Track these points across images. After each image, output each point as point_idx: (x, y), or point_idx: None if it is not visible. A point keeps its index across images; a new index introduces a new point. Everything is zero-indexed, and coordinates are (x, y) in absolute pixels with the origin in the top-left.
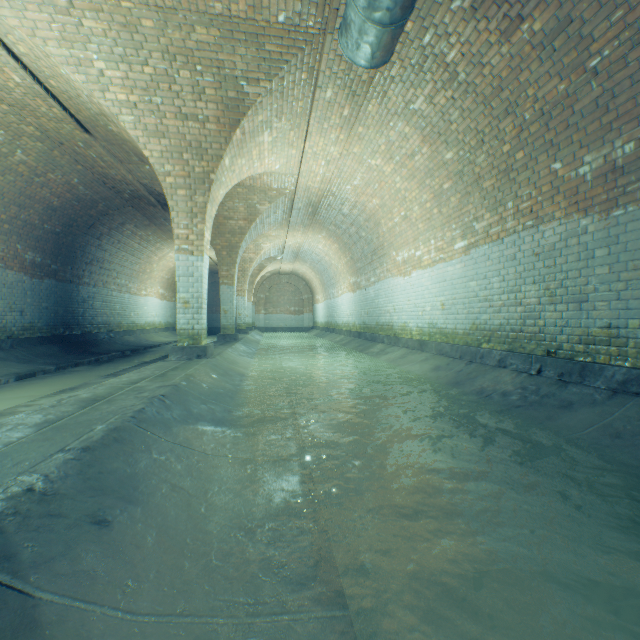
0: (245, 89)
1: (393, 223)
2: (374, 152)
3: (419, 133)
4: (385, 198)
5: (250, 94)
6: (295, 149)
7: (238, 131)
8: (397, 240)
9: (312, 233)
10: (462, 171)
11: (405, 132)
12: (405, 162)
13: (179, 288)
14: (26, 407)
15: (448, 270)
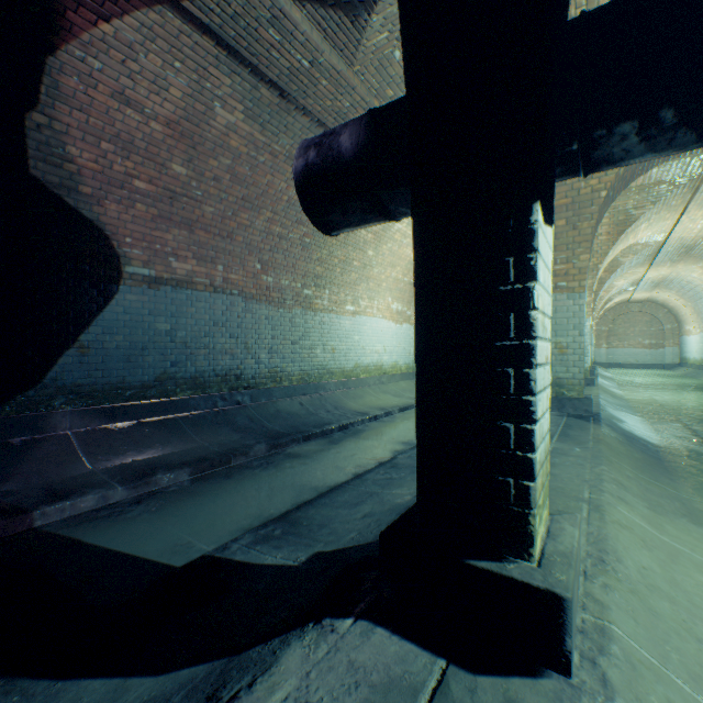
0: (631, 213)
1: None
2: None
3: None
4: None
5: (635, 214)
6: (668, 220)
7: (622, 235)
8: None
9: (682, 265)
10: None
11: None
12: None
13: None
14: None
15: None
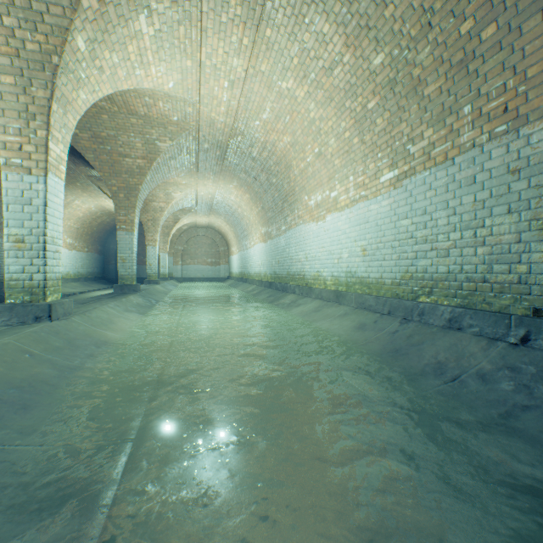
0: None
1: (305, 163)
2: (285, 69)
3: (341, 31)
4: (297, 133)
5: None
6: (190, 59)
7: None
8: (310, 182)
9: (223, 182)
10: (395, 79)
11: (324, 32)
12: (322, 80)
13: (8, 220)
14: None
15: (371, 209)
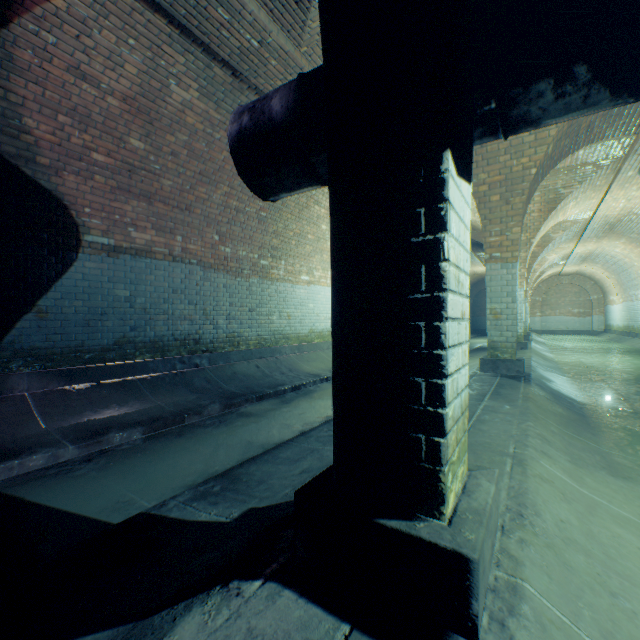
0: (560, 192)
1: None
2: None
3: None
4: None
5: (564, 193)
6: (594, 199)
7: (552, 212)
8: None
9: (606, 241)
10: None
11: None
12: None
13: None
14: None
15: None
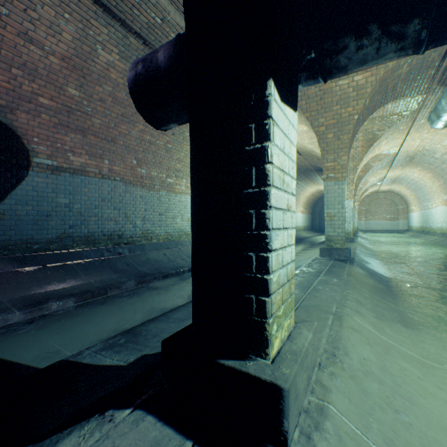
0: (376, 133)
1: None
2: None
3: None
4: None
5: (378, 134)
6: (399, 139)
7: (371, 147)
8: None
9: (408, 168)
10: None
11: None
12: None
13: None
14: (302, 252)
15: None
